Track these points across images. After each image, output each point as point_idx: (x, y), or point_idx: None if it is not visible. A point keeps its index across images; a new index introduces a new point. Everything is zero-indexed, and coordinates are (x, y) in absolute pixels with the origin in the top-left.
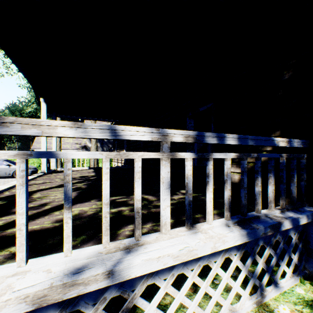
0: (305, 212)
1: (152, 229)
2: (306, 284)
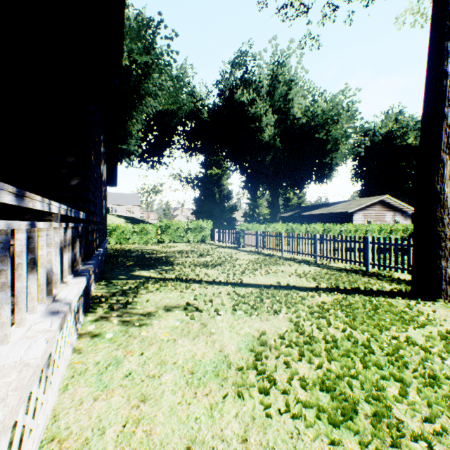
0: (92, 264)
1: (13, 304)
2: (89, 315)
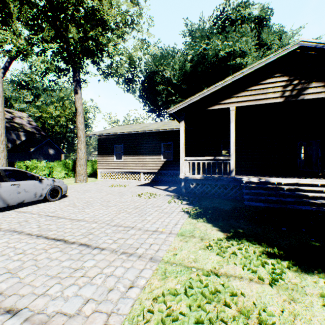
0: None
1: None
2: None
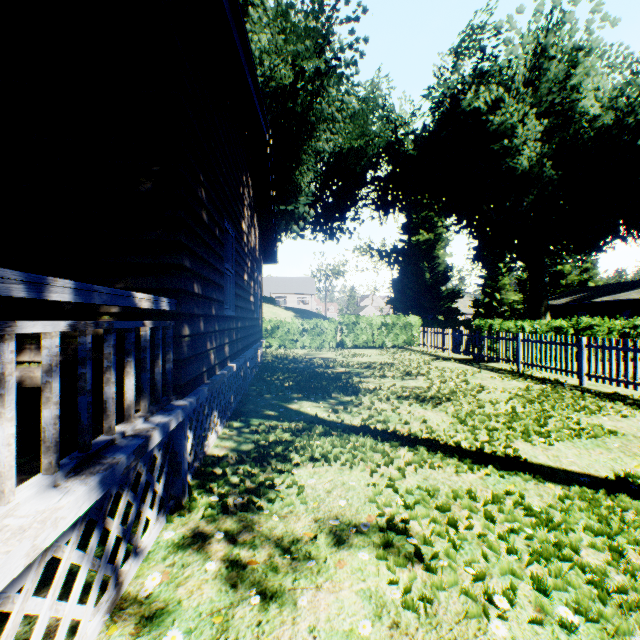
0: (175, 410)
1: None
2: (175, 519)
